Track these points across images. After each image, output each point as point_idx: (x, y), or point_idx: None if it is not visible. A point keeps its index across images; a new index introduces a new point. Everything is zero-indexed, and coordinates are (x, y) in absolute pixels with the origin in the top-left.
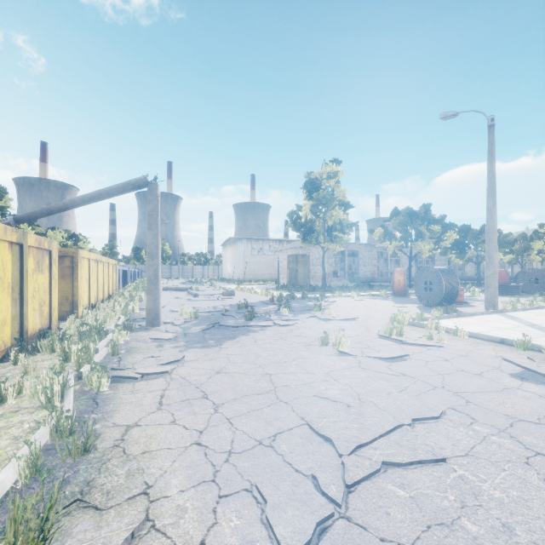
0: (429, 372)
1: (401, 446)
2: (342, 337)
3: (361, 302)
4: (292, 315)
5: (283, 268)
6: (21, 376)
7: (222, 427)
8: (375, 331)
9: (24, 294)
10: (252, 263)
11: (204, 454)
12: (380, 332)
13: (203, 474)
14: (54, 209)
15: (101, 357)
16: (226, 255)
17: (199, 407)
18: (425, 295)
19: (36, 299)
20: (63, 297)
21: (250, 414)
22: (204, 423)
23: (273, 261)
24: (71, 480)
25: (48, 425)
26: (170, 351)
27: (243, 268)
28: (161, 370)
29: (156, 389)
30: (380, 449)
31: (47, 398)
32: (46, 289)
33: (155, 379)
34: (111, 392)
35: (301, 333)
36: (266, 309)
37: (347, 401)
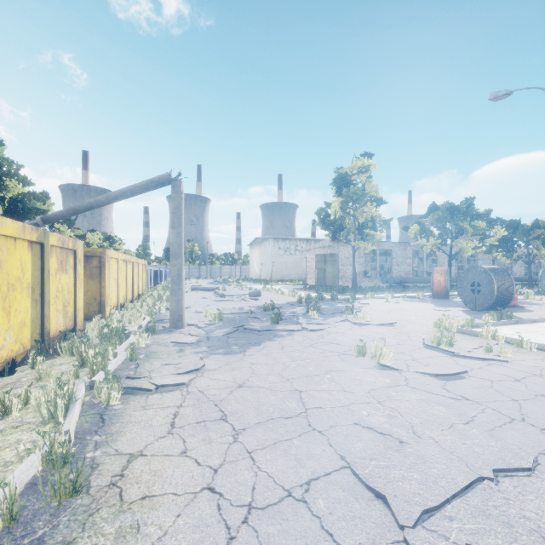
0: (499, 396)
1: (488, 518)
2: (383, 348)
3: (397, 305)
4: (322, 318)
5: (311, 268)
6: (28, 385)
7: (242, 464)
8: (418, 339)
9: (45, 294)
10: (279, 263)
11: (217, 507)
12: (425, 341)
13: (214, 542)
14: (79, 209)
15: (119, 362)
16: (253, 255)
17: (216, 433)
18: (472, 298)
19: (59, 299)
20: (91, 297)
21: (277, 446)
22: (220, 457)
23: (300, 260)
24: (47, 540)
25: (40, 451)
26: (190, 357)
27: (270, 268)
28: (177, 382)
29: (169, 405)
30: (457, 520)
31: (50, 412)
32: (70, 289)
33: (170, 392)
34: (121, 406)
35: (332, 339)
36: (293, 311)
37: (398, 434)
